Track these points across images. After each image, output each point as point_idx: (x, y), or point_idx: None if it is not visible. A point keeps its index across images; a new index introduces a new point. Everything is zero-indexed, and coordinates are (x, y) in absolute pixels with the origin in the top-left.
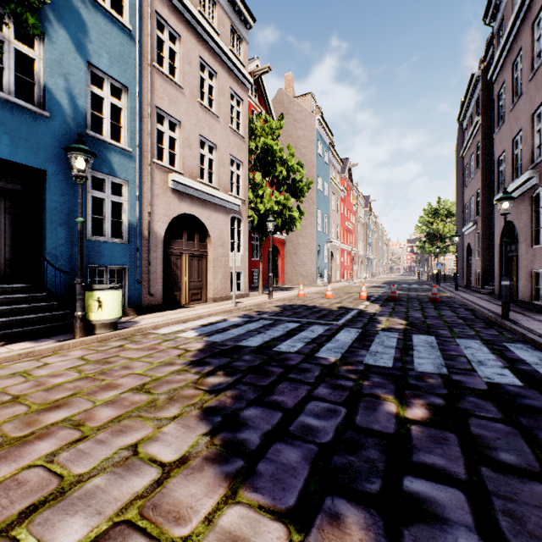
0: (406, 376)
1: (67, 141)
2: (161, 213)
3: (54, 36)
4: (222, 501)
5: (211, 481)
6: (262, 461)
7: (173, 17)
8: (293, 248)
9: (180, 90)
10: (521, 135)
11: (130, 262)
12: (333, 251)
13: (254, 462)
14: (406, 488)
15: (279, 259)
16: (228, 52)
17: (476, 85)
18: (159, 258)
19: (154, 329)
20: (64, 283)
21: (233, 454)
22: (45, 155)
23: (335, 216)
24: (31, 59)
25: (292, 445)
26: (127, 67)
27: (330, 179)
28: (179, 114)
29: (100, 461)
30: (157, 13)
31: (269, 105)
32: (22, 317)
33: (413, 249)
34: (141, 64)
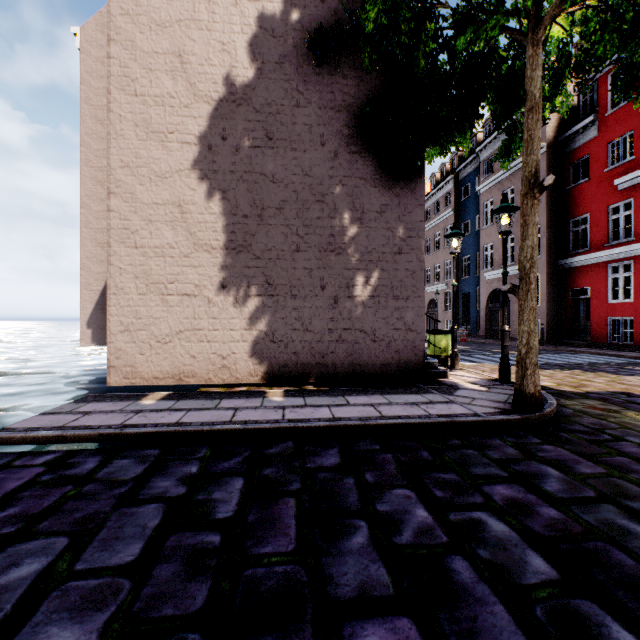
0: (604, 363)
1: None
2: None
3: None
4: None
5: None
6: None
7: None
8: None
9: None
10: (510, 238)
11: None
12: None
13: None
14: None
15: None
16: None
17: (447, 184)
18: None
19: None
20: None
21: None
22: None
23: None
24: None
25: None
26: None
27: None
28: None
29: None
30: None
31: None
32: None
33: None
34: None
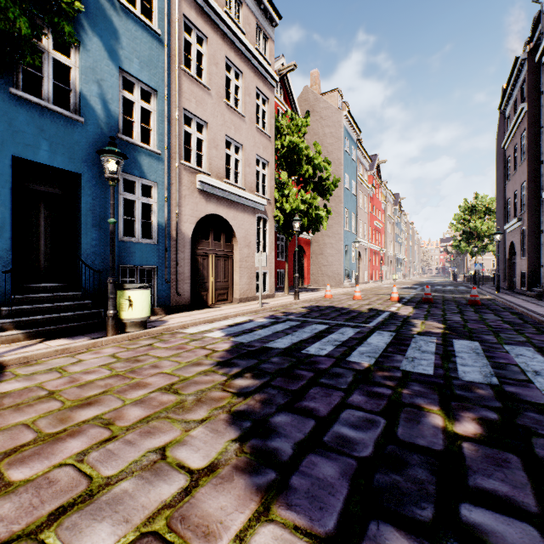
0: (451, 385)
1: (100, 145)
2: (188, 214)
3: (89, 45)
4: (254, 518)
5: (241, 493)
6: (296, 475)
7: (200, 19)
8: (319, 248)
9: (207, 91)
10: None
11: (159, 263)
12: (360, 251)
13: (287, 475)
14: (465, 518)
15: (305, 260)
16: (253, 50)
17: (521, 69)
18: (187, 258)
19: (182, 329)
20: (98, 282)
21: (264, 464)
22: (80, 159)
23: (363, 215)
24: (69, 71)
25: (328, 457)
26: (156, 71)
27: (358, 177)
28: (205, 115)
29: (128, 463)
30: (184, 16)
31: (295, 103)
32: (59, 314)
33: (447, 248)
34: (169, 68)
